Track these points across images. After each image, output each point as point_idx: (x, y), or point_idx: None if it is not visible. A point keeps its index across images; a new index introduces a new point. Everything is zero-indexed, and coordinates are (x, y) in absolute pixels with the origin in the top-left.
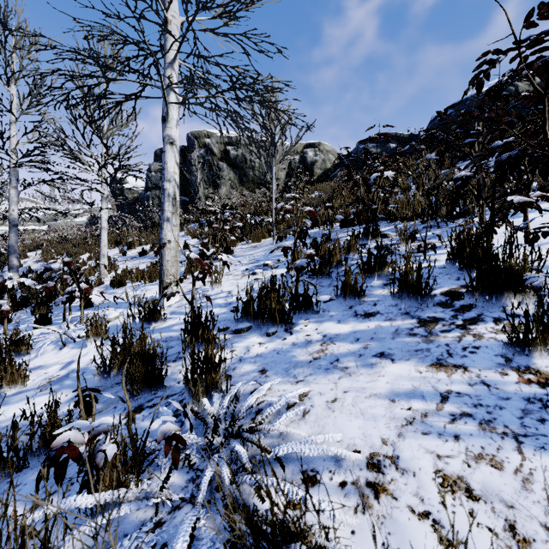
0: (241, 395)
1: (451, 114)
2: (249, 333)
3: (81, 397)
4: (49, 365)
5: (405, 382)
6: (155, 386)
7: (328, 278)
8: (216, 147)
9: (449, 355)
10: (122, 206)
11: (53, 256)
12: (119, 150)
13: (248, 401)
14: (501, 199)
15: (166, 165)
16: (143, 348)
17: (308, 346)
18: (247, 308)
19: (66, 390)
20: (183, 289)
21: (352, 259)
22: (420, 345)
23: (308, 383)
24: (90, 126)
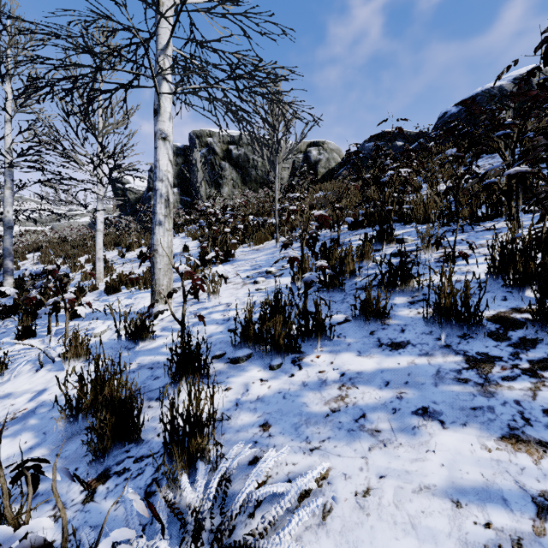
0: (236, 467)
1: (461, 110)
2: (248, 363)
3: (4, 489)
4: (19, 394)
5: (469, 466)
6: (128, 441)
7: (340, 291)
8: (218, 147)
9: (526, 422)
10: (119, 207)
11: (51, 258)
12: (115, 149)
13: (243, 493)
14: (547, 200)
15: (158, 163)
16: (113, 392)
17: (322, 390)
18: (246, 331)
19: (27, 434)
20: (178, 299)
21: (367, 268)
22: (477, 399)
23: (326, 454)
24: (84, 124)
